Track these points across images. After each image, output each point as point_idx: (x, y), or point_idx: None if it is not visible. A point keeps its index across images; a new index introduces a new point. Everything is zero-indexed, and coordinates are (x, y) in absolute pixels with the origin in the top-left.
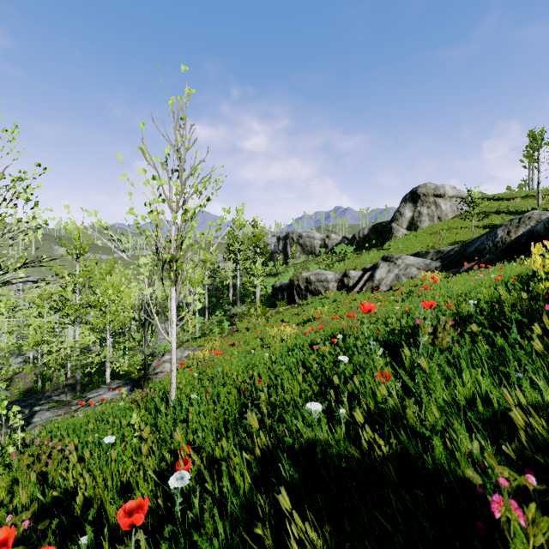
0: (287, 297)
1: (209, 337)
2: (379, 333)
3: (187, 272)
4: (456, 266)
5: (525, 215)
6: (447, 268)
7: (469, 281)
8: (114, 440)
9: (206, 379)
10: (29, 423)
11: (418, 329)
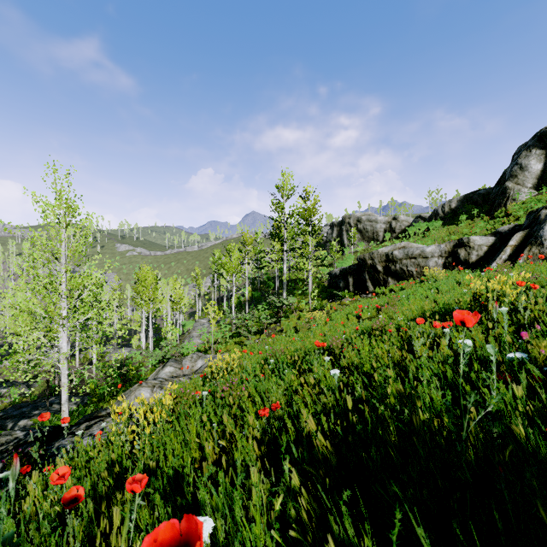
0: (354, 284)
1: (243, 338)
2: None
3: None
4: None
5: None
6: None
7: None
8: None
9: None
10: None
11: None
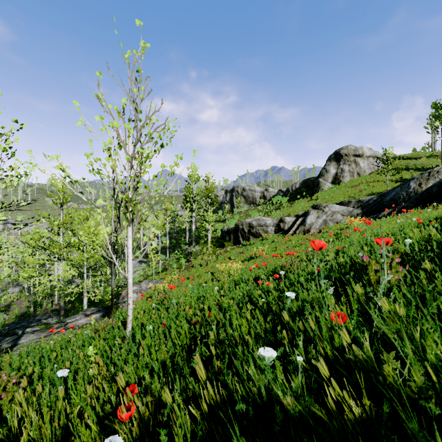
0: (233, 238)
1: (169, 271)
2: (321, 270)
3: (143, 213)
4: (375, 212)
5: (434, 170)
6: (367, 214)
7: (392, 224)
8: (67, 374)
9: (162, 310)
10: (16, 344)
11: (364, 267)
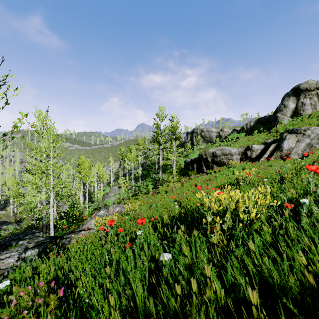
0: (197, 168)
1: (139, 196)
2: None
3: None
4: None
5: None
6: None
7: None
8: None
9: None
10: None
11: None
